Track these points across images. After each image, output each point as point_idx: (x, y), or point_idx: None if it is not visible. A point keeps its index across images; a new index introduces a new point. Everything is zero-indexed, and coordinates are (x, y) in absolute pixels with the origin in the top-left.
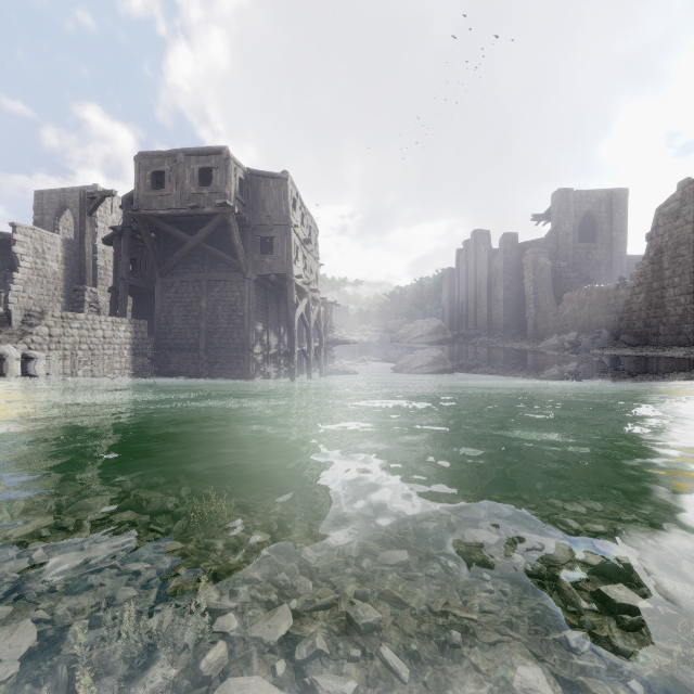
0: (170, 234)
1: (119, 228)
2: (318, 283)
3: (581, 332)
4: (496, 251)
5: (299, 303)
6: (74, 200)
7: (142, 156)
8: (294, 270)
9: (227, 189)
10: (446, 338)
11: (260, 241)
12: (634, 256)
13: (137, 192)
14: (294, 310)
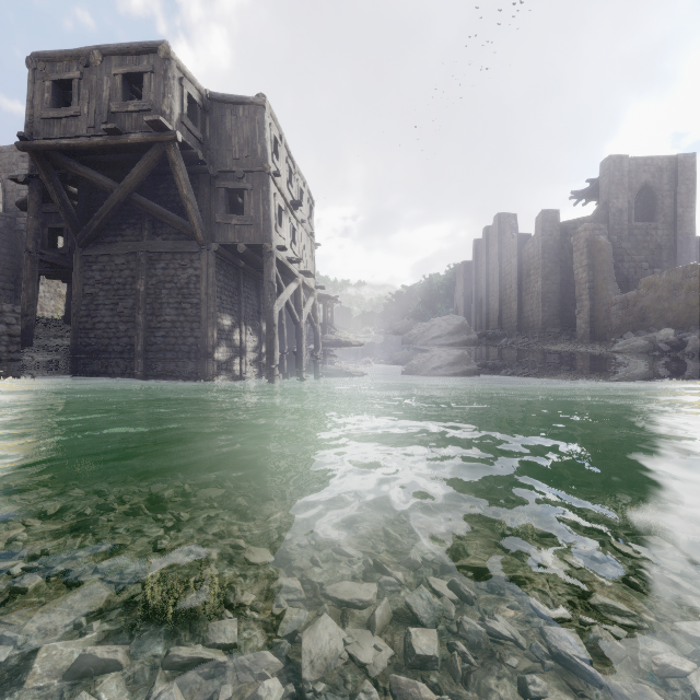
0: (86, 180)
1: (21, 177)
2: (313, 268)
3: (672, 329)
4: (527, 235)
5: (284, 287)
6: (3, 162)
7: (38, 58)
8: (273, 238)
9: (165, 104)
10: (470, 339)
11: (224, 195)
12: None
13: (29, 112)
14: (273, 295)
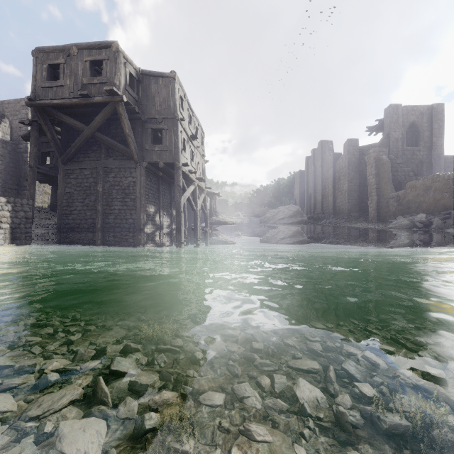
0: (67, 124)
1: (27, 121)
2: (204, 176)
3: (425, 214)
4: (339, 154)
5: (186, 188)
6: (10, 109)
7: (39, 51)
8: (180, 158)
9: (116, 79)
10: (303, 220)
11: (151, 132)
12: (449, 156)
13: (34, 83)
14: (180, 194)
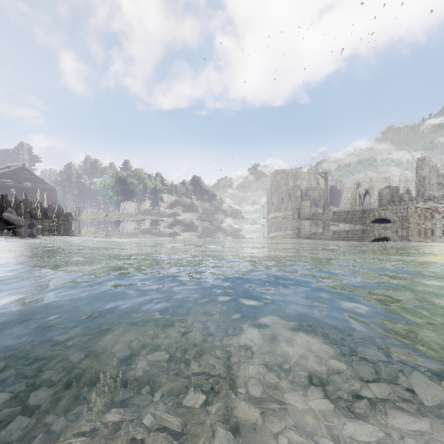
0: None
1: None
2: None
3: None
4: None
5: None
6: None
7: None
8: None
9: None
10: None
11: None
12: None
13: None
14: None
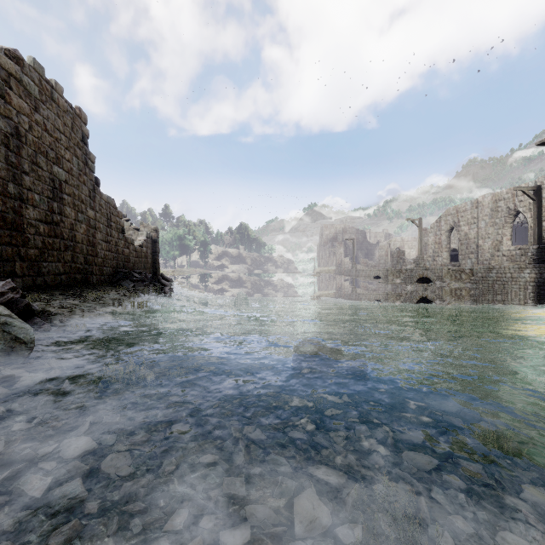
0: None
1: None
2: None
3: None
4: None
5: None
6: None
7: None
8: None
9: None
10: None
11: None
12: None
13: None
14: None
